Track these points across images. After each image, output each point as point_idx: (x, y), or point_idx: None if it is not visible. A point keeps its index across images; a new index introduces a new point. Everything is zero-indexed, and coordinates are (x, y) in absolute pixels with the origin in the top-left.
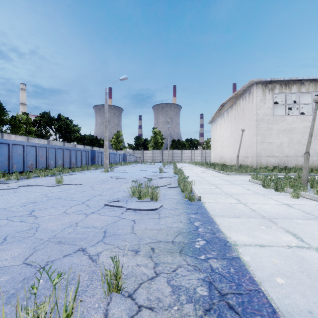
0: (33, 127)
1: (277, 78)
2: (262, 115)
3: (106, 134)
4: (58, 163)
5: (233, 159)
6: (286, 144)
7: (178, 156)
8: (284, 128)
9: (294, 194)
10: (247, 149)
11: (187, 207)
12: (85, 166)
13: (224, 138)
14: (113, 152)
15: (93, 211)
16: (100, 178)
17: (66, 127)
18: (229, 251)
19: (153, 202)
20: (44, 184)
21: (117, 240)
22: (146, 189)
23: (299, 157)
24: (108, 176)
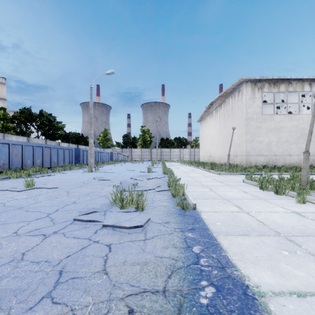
0: (11, 124)
1: (266, 77)
2: (251, 114)
3: (91, 132)
4: (36, 162)
5: (222, 158)
6: (274, 143)
7: (167, 154)
8: (273, 127)
9: (299, 198)
10: (236, 148)
11: (180, 220)
12: (68, 165)
13: (213, 137)
14: (100, 151)
15: (56, 230)
16: (81, 179)
17: (49, 124)
18: (255, 311)
19: (138, 214)
20: (10, 188)
21: (75, 291)
22: (130, 195)
23: (287, 156)
24: (90, 177)
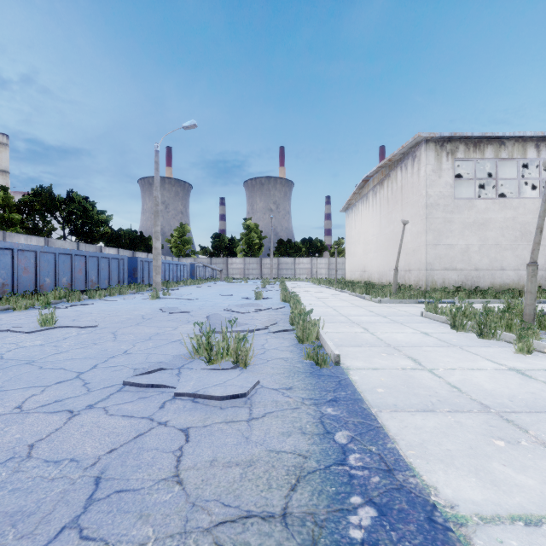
0: (18, 214)
1: (461, 133)
2: (436, 197)
3: (157, 228)
4: (61, 281)
5: (385, 273)
6: (476, 249)
7: (289, 268)
8: (473, 221)
9: (522, 345)
10: (410, 256)
11: (312, 384)
12: (117, 286)
13: (369, 237)
14: (172, 262)
15: (91, 403)
16: (139, 311)
17: (84, 216)
18: None
19: (239, 373)
20: (14, 328)
21: (122, 516)
22: (224, 340)
23: (498, 270)
24: (155, 307)
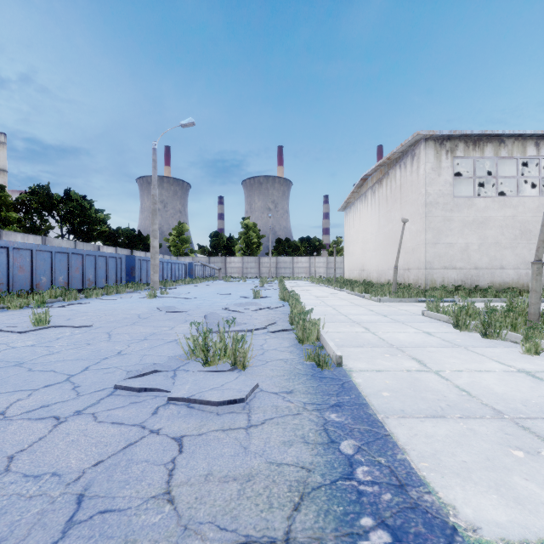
0: (15, 213)
1: (461, 131)
2: (435, 195)
3: (155, 227)
4: (57, 280)
5: (384, 272)
6: (475, 247)
7: (287, 267)
8: (473, 219)
9: (529, 345)
10: (409, 255)
11: (314, 388)
12: (114, 285)
13: (368, 236)
14: (170, 260)
15: (79, 409)
16: (136, 310)
17: (82, 214)
18: None
19: (237, 376)
20: (6, 327)
21: (104, 543)
22: (222, 341)
23: (497, 269)
24: (152, 307)
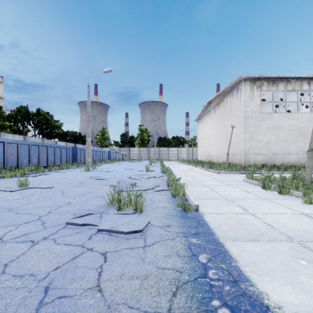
0: (8, 122)
1: (265, 75)
2: (250, 112)
3: (88, 130)
4: (32, 161)
5: (220, 156)
6: (273, 142)
7: (165, 153)
8: (272, 126)
9: (306, 198)
10: (235, 146)
11: (182, 223)
12: (65, 164)
13: (211, 135)
14: (97, 150)
15: (46, 236)
16: (78, 178)
17: (46, 123)
18: None
19: (137, 216)
20: (3, 188)
21: None
22: (128, 196)
23: (286, 154)
24: (87, 176)
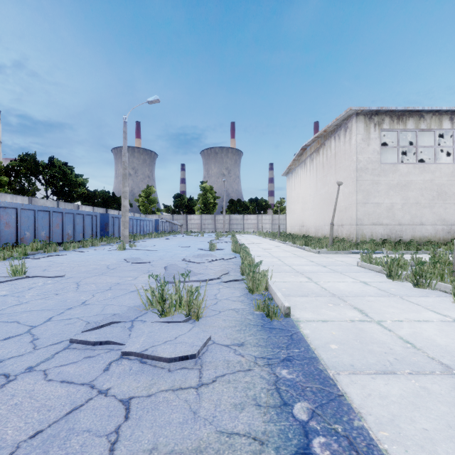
0: (6, 177)
1: (387, 107)
2: (365, 162)
3: (125, 189)
4: (40, 235)
5: (320, 228)
6: (399, 206)
7: (238, 223)
8: (397, 183)
9: None
10: (342, 213)
11: (264, 340)
12: (90, 239)
13: (307, 197)
14: (139, 218)
15: (32, 365)
16: (106, 261)
17: (64, 178)
18: None
19: (190, 327)
20: None
21: None
22: (177, 293)
23: (418, 225)
24: (121, 258)
